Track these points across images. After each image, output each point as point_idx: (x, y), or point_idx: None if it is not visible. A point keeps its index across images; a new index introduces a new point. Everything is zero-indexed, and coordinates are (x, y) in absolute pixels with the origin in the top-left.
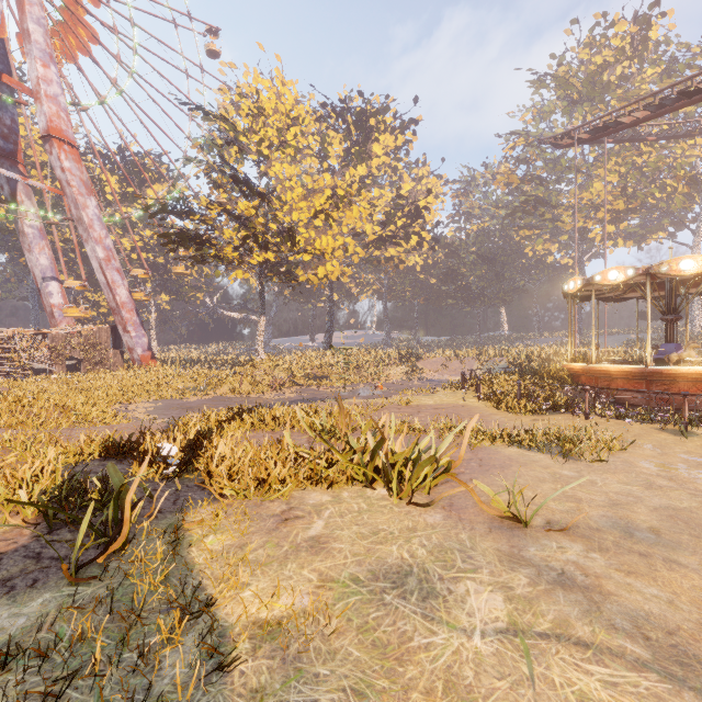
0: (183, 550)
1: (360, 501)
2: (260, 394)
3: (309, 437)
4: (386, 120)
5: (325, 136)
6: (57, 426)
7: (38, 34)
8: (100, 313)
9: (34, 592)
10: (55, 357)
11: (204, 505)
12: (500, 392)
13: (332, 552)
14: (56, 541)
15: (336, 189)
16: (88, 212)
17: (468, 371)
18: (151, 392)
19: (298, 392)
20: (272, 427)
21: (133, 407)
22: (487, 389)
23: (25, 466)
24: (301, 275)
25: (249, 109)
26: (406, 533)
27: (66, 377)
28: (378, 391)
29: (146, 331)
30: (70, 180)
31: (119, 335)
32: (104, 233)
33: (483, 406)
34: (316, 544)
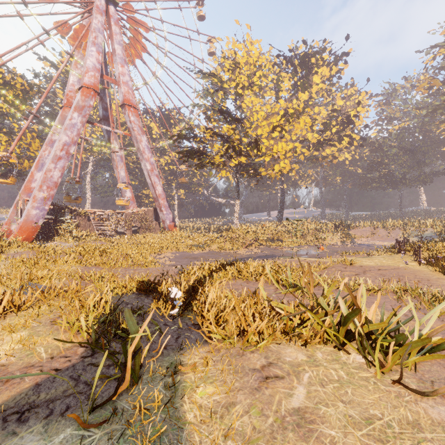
0: (178, 398)
1: (337, 367)
2: (236, 250)
3: (276, 288)
4: (323, 57)
5: (278, 77)
6: (122, 266)
7: (119, 50)
8: (149, 201)
9: (61, 423)
10: (127, 225)
11: (197, 347)
12: (441, 257)
13: (323, 440)
14: (93, 364)
15: (287, 109)
16: (142, 144)
17: (394, 238)
18: (173, 247)
19: (262, 250)
20: (247, 277)
21: (162, 256)
22: (426, 255)
23: (91, 297)
24: (262, 171)
25: (229, 65)
26: (409, 430)
27: (131, 237)
28: (320, 251)
29: (171, 211)
30: (134, 127)
31: (157, 213)
32: (150, 155)
33: (425, 270)
34: (302, 422)
